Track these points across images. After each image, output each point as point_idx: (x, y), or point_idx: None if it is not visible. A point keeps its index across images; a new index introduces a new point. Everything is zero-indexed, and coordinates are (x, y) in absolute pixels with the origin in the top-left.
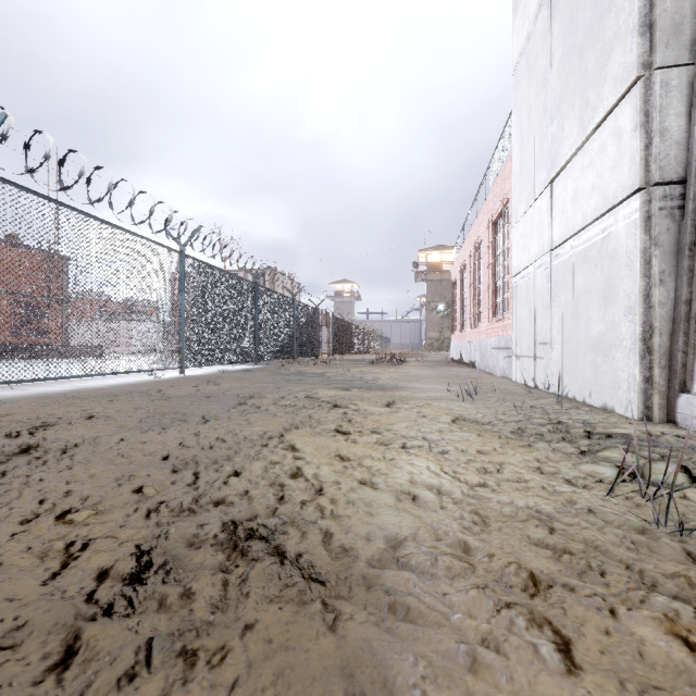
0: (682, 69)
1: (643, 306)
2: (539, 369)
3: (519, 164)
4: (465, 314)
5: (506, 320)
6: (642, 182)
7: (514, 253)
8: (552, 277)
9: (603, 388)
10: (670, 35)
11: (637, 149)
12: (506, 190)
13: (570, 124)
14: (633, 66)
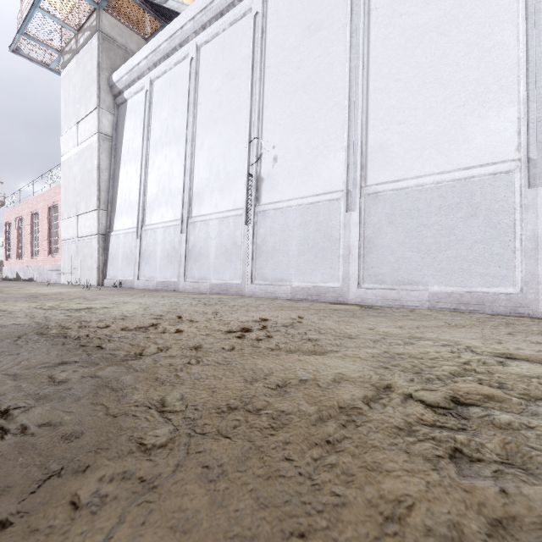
0: (106, 211)
1: (98, 260)
2: (73, 277)
3: (65, 197)
4: (23, 249)
5: (57, 257)
6: (98, 233)
7: (62, 231)
8: (78, 247)
9: (91, 280)
10: (103, 203)
11: (97, 225)
12: (57, 199)
13: (83, 203)
14: (96, 206)
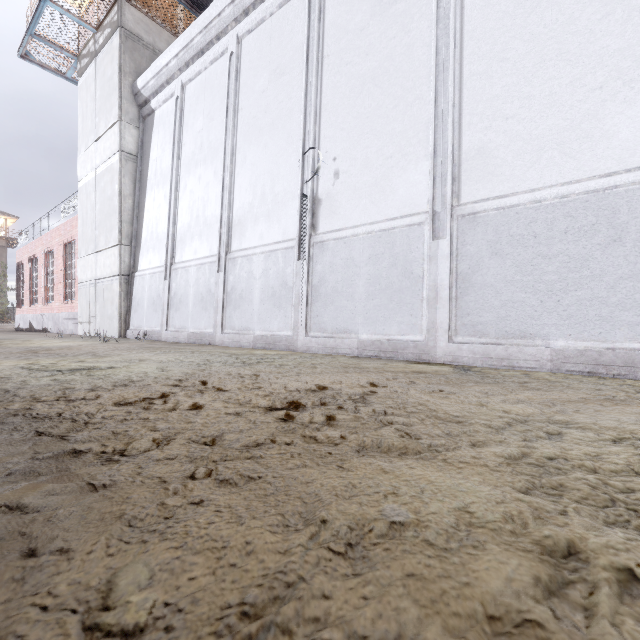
0: (129, 247)
1: (120, 307)
2: (92, 327)
3: (82, 231)
4: (36, 294)
5: (74, 303)
6: (120, 273)
7: (79, 272)
8: (97, 291)
9: (111, 331)
10: (126, 237)
11: (119, 264)
12: (74, 233)
13: (103, 238)
14: (118, 241)
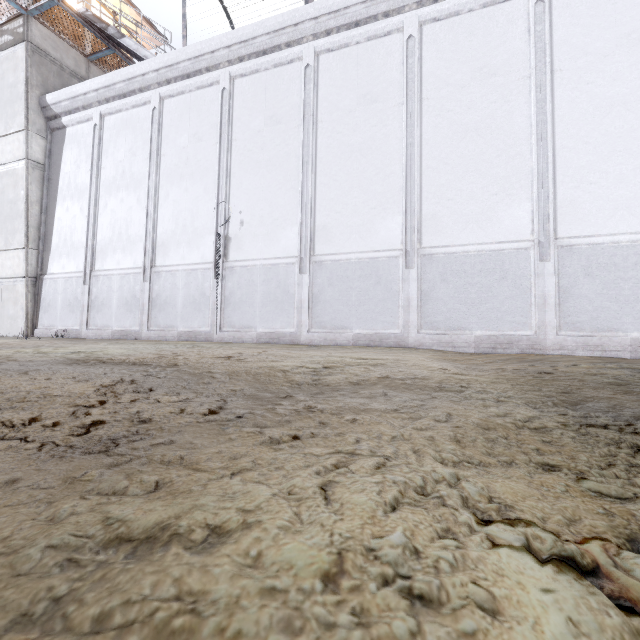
0: (36, 250)
1: (26, 307)
2: None
3: None
4: None
5: None
6: (26, 275)
7: None
8: None
9: (14, 330)
10: (33, 241)
11: (25, 266)
12: None
13: (1, 239)
14: (24, 244)
